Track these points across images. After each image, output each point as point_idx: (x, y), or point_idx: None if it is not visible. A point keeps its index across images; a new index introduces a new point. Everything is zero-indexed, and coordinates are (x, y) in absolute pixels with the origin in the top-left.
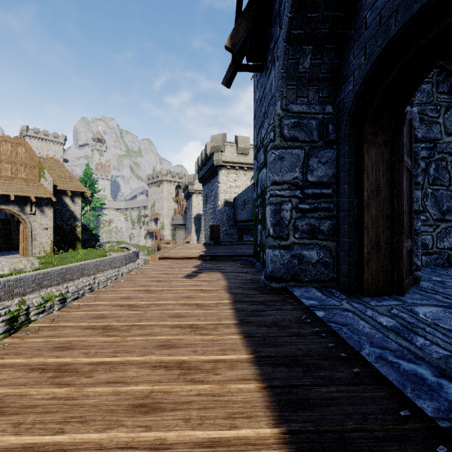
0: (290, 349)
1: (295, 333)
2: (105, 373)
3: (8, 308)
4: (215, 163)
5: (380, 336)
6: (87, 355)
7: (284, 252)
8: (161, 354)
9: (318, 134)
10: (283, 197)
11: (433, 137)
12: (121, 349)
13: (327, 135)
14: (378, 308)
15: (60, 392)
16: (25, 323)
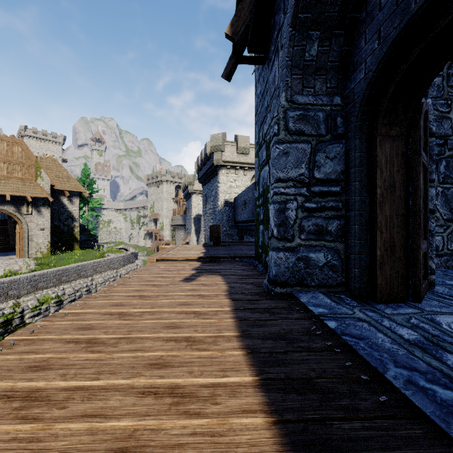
0: (301, 368)
1: (305, 348)
2: (82, 403)
3: (2, 311)
4: (215, 163)
5: (404, 353)
6: (64, 377)
7: (289, 254)
8: (151, 375)
9: (326, 127)
10: (288, 195)
11: (444, 133)
12: (105, 369)
13: (335, 129)
14: (396, 318)
15: (24, 429)
16: (20, 326)
